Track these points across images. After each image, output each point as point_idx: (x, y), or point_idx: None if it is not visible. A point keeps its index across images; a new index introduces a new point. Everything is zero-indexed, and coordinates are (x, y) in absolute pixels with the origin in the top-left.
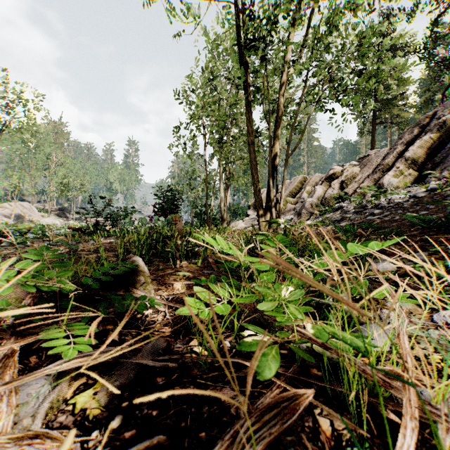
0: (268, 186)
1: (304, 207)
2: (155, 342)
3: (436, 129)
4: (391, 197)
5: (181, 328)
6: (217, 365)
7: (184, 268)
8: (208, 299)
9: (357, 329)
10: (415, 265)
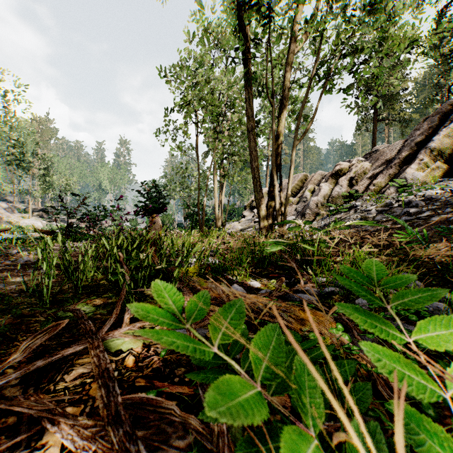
0: (271, 181)
1: (308, 207)
2: None
3: None
4: (425, 193)
5: None
6: None
7: (123, 327)
8: None
9: None
10: None
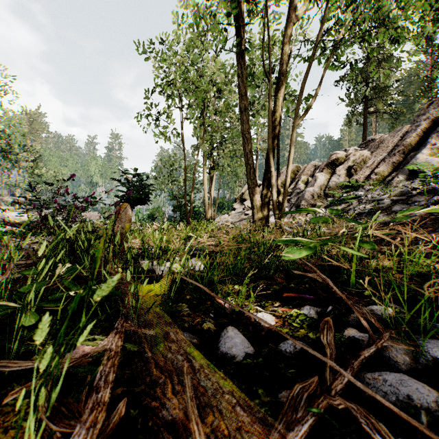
0: (266, 167)
1: (303, 198)
2: None
3: None
4: None
5: None
6: None
7: None
8: None
9: None
10: None
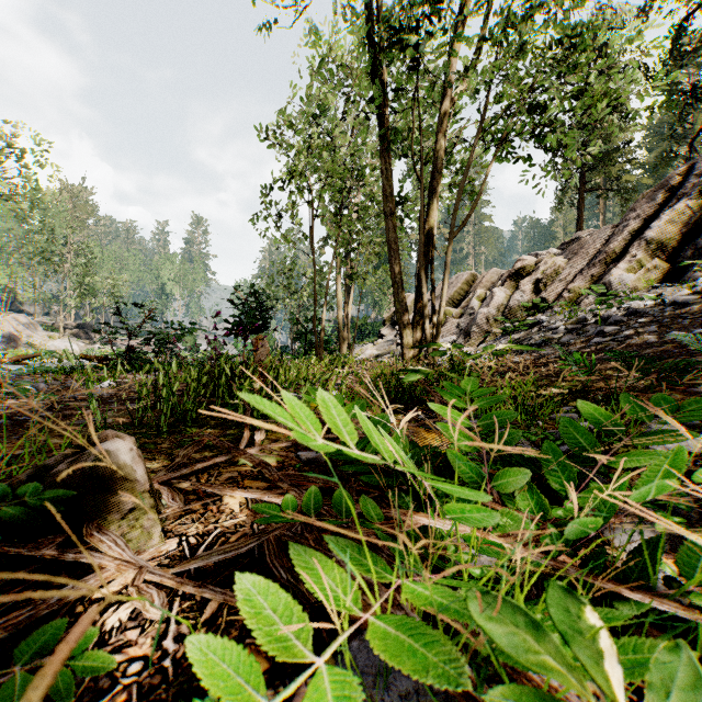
0: (419, 287)
1: (474, 323)
2: None
3: (696, 193)
4: (630, 305)
5: None
6: None
7: (257, 447)
8: (282, 641)
9: None
10: None
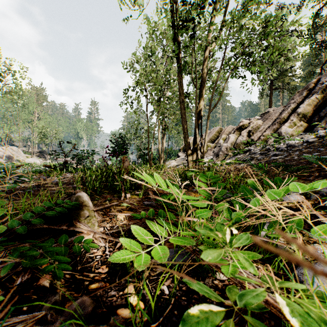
0: (195, 134)
1: (221, 150)
2: (79, 303)
3: (320, 91)
4: (289, 142)
5: (119, 266)
6: (154, 325)
7: (128, 199)
8: (145, 240)
9: (300, 271)
10: (326, 198)
